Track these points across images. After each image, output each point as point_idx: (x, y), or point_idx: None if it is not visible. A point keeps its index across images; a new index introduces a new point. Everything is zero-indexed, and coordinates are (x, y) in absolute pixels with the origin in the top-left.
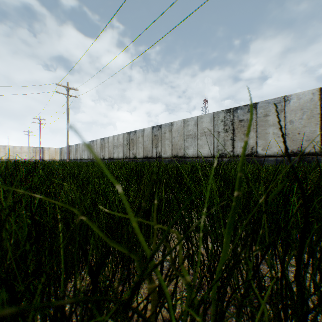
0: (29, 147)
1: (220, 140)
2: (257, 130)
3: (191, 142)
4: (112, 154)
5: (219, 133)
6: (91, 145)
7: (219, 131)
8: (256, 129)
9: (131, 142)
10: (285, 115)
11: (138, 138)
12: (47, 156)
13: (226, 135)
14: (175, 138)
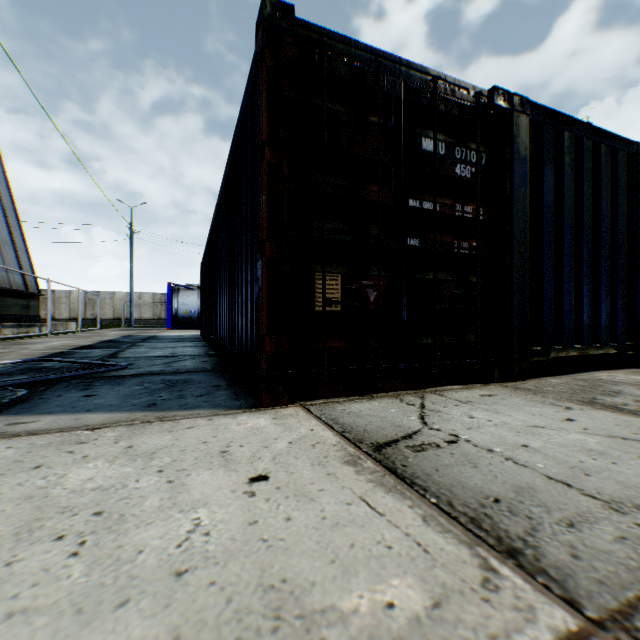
0: None
1: None
2: (56, 305)
3: None
4: None
5: None
6: None
7: None
8: (56, 304)
9: None
10: (71, 300)
11: None
12: None
13: None
14: None
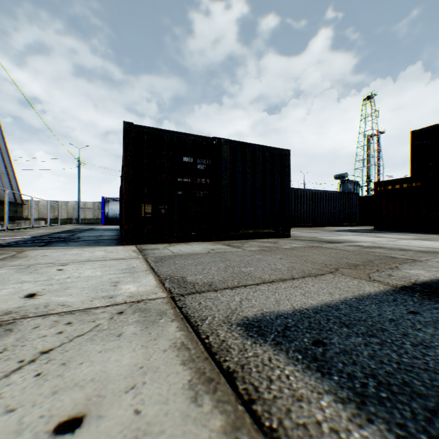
0: None
1: None
2: (30, 210)
3: None
4: None
5: None
6: None
7: None
8: (29, 209)
9: None
10: (40, 206)
11: None
12: None
13: None
14: None
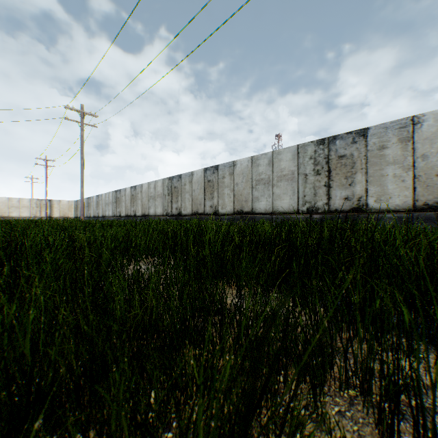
0: (32, 200)
1: (307, 186)
2: (367, 171)
3: (263, 191)
4: (147, 209)
5: (307, 176)
6: (117, 196)
7: (307, 173)
8: (366, 169)
9: (173, 192)
10: (414, 146)
11: (184, 185)
12: (57, 212)
13: (317, 179)
14: (238, 185)
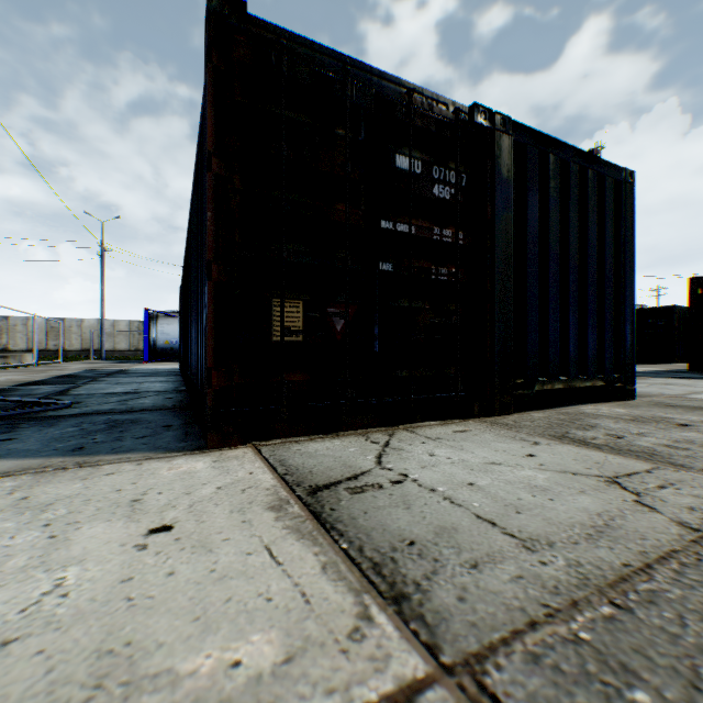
0: None
1: None
2: (11, 334)
3: None
4: None
5: None
6: None
7: None
8: (10, 333)
9: None
10: (30, 328)
11: None
12: None
13: None
14: None
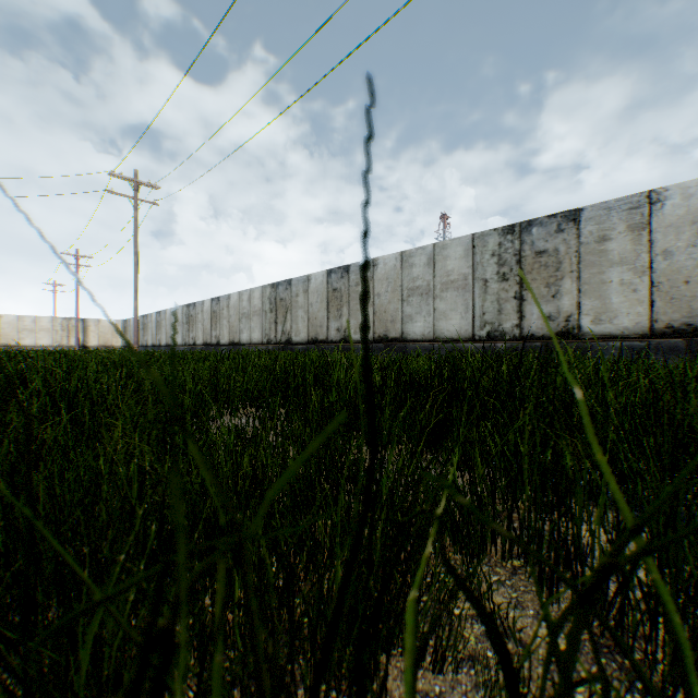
0: (55, 319)
1: (488, 299)
2: (580, 275)
3: (419, 305)
4: (237, 334)
5: (487, 283)
6: (190, 313)
7: (487, 278)
8: (579, 272)
9: (279, 306)
10: (652, 238)
11: (295, 296)
12: (94, 339)
13: (503, 287)
14: (381, 296)
